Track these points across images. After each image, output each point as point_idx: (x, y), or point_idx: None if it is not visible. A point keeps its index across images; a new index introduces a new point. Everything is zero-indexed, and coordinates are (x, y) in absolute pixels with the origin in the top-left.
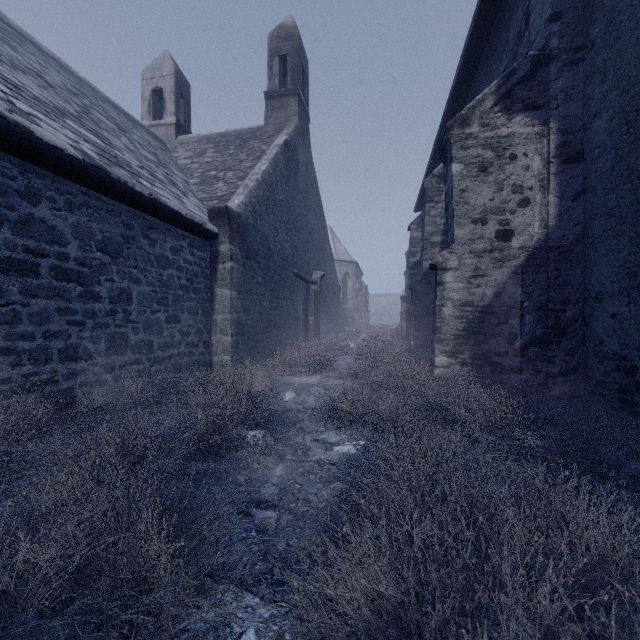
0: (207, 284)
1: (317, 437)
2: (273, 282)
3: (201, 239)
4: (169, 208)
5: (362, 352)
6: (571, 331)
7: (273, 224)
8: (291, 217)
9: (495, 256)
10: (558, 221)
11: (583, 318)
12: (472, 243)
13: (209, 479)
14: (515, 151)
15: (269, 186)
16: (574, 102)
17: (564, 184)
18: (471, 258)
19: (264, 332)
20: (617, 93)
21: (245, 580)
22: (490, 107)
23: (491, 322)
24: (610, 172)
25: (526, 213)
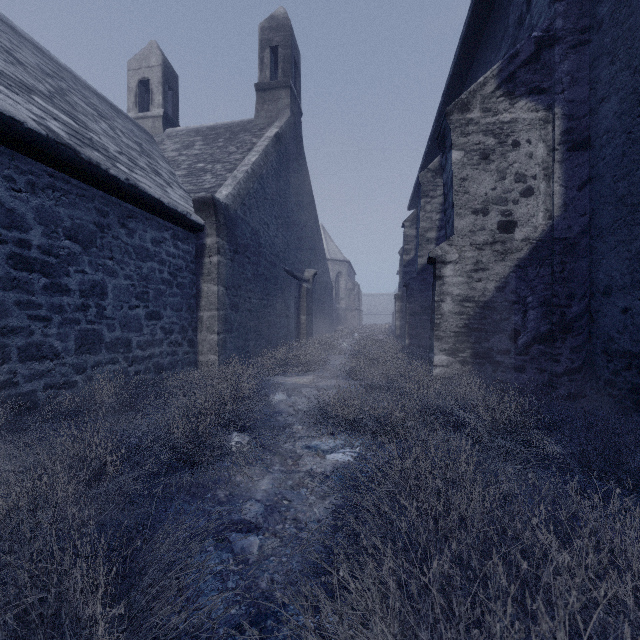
0: (192, 279)
1: (308, 443)
2: (263, 279)
3: (186, 231)
4: (149, 195)
5: (356, 351)
6: (577, 328)
7: (263, 218)
8: (282, 212)
9: (497, 249)
10: (563, 211)
11: (589, 314)
12: (473, 235)
13: (184, 495)
14: (518, 138)
15: (259, 178)
16: (580, 86)
17: (570, 172)
18: (472, 251)
19: (254, 330)
20: (629, 73)
21: (217, 632)
22: (492, 91)
23: (493, 318)
24: (620, 158)
25: (530, 203)
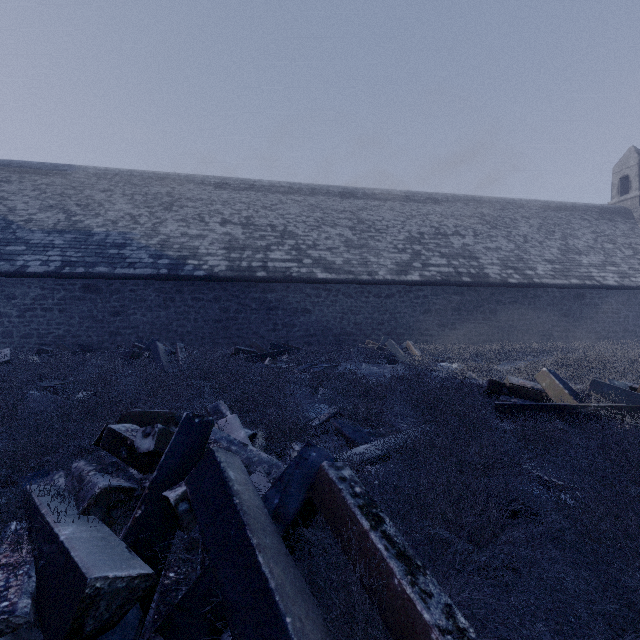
0: None
1: None
2: None
3: None
4: None
5: None
6: None
7: None
8: None
9: None
10: None
11: None
12: None
13: None
14: None
15: None
16: None
17: None
18: None
19: None
20: None
21: None
22: None
23: None
24: None
25: None
